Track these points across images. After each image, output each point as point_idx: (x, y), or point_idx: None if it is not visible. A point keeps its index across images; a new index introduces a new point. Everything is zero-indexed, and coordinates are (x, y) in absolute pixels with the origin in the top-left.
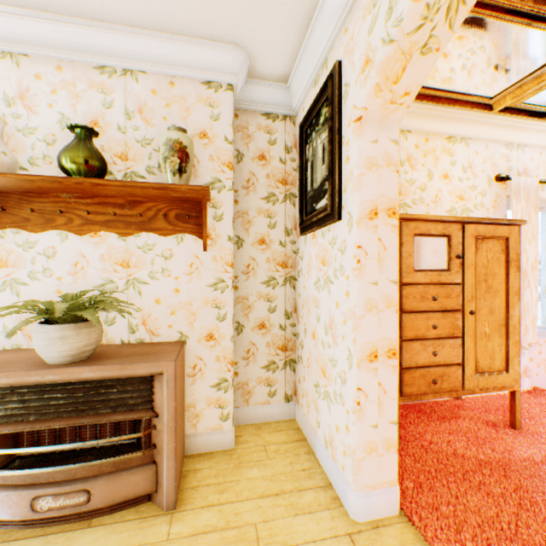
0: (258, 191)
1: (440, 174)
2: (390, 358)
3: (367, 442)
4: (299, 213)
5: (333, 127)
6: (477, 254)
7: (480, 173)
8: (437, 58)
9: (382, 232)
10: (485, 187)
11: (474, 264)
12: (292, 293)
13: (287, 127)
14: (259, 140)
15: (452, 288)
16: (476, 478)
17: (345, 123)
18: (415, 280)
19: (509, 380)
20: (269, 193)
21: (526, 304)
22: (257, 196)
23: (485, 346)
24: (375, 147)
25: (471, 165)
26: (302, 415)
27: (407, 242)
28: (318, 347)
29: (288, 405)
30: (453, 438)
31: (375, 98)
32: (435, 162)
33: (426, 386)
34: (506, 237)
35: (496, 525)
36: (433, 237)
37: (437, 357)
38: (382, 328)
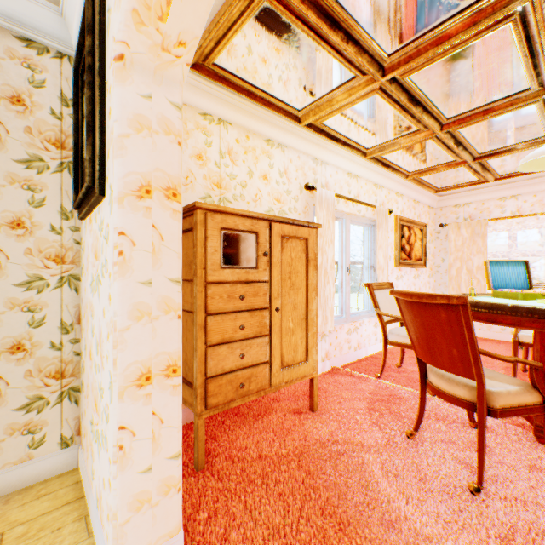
0: (10, 149)
1: (260, 174)
2: (170, 377)
3: (135, 496)
4: (74, 188)
5: (96, 66)
6: (283, 253)
7: (294, 180)
8: (209, 5)
9: (158, 217)
10: (298, 193)
11: (281, 262)
12: (74, 297)
13: (65, 70)
14: (12, 73)
15: (260, 286)
16: (274, 479)
17: (108, 62)
18: (222, 278)
19: (309, 368)
20: (31, 155)
21: (327, 298)
22: (7, 156)
23: (290, 341)
24: (148, 104)
25: (287, 171)
26: (83, 462)
27: (213, 236)
28: (93, 371)
29: (67, 452)
30: (262, 438)
31: (138, 33)
32: (256, 161)
33: (234, 392)
34: (307, 238)
35: (281, 533)
36: (242, 233)
37: (245, 359)
38: (158, 341)
